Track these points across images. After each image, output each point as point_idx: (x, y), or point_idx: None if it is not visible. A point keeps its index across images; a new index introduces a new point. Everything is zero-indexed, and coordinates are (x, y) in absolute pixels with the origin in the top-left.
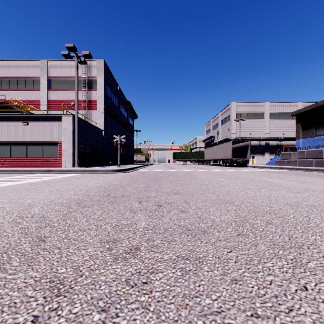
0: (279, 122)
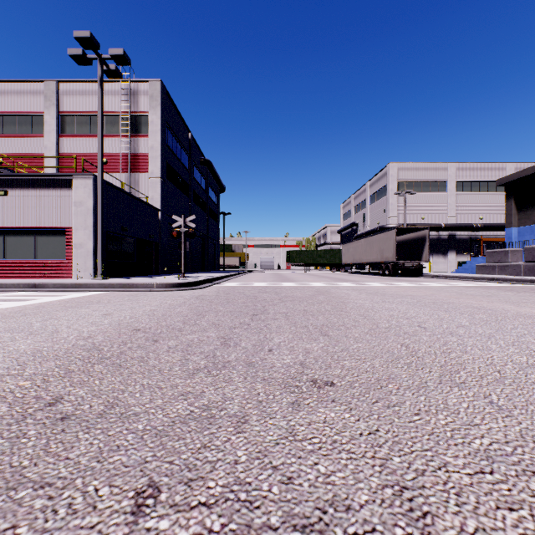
0: (473, 197)
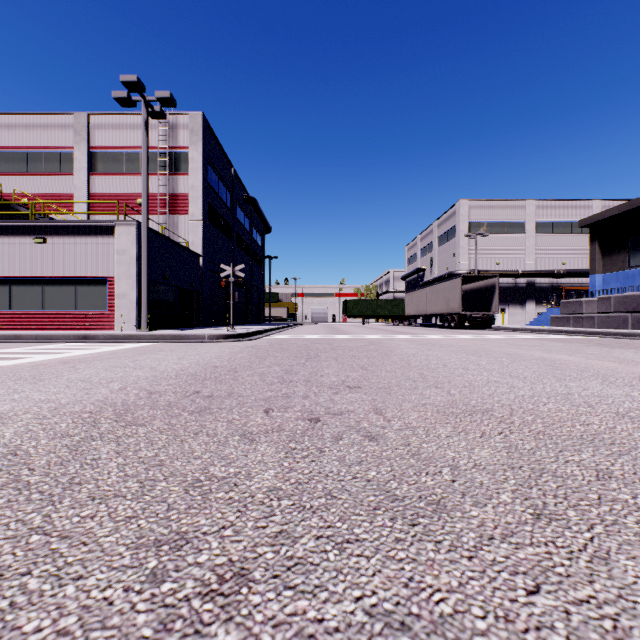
0: (554, 240)
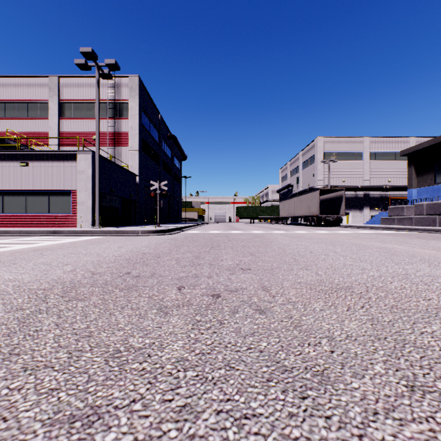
0: (383, 164)
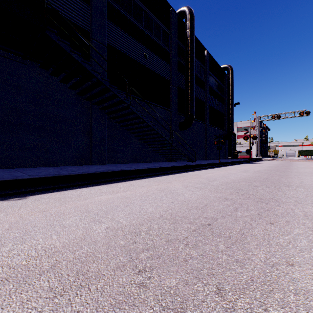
0: None
